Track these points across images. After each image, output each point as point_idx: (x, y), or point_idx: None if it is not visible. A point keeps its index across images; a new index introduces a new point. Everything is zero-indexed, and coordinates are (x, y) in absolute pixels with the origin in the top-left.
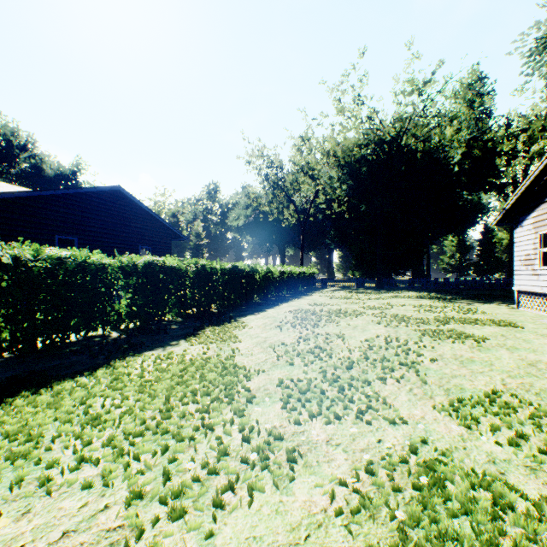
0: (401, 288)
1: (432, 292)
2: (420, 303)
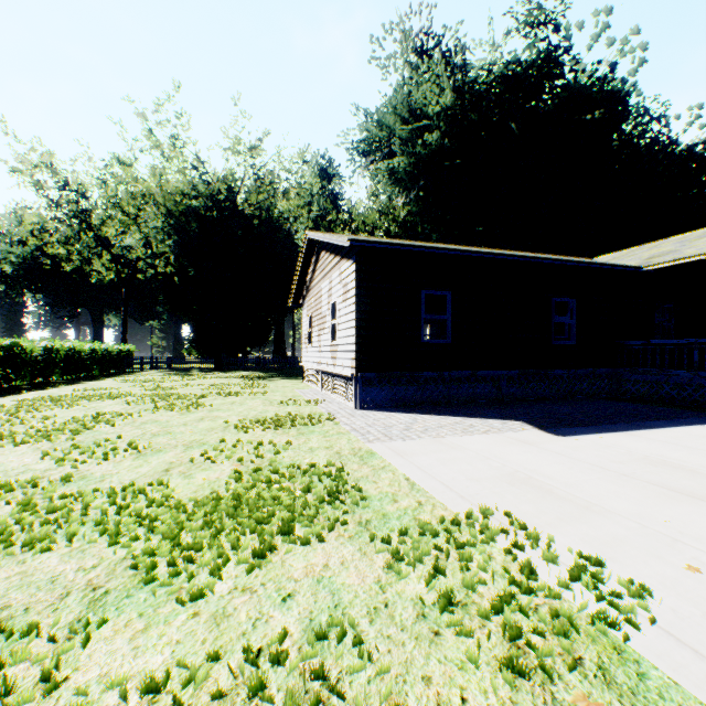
0: (243, 368)
1: (267, 372)
2: (225, 382)
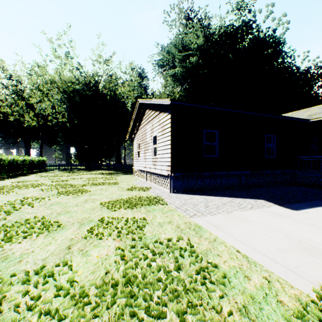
0: (102, 169)
1: (114, 170)
2: (94, 177)
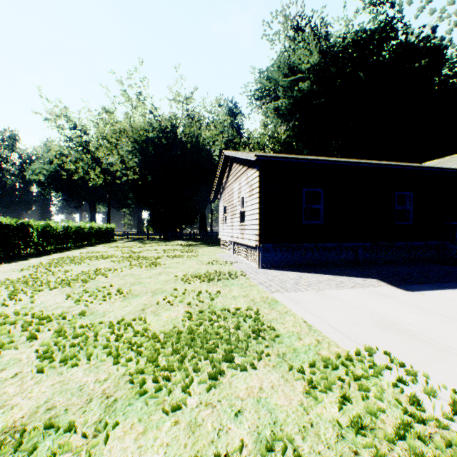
0: (181, 239)
1: (196, 241)
2: (171, 248)
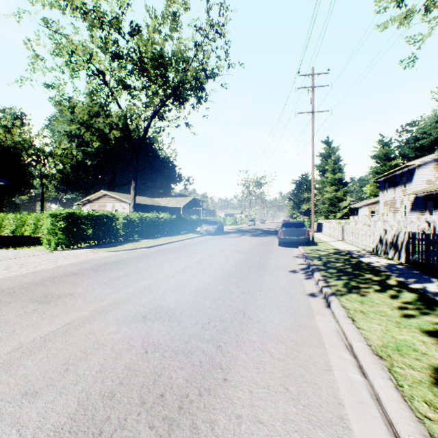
0: None
1: None
2: None
